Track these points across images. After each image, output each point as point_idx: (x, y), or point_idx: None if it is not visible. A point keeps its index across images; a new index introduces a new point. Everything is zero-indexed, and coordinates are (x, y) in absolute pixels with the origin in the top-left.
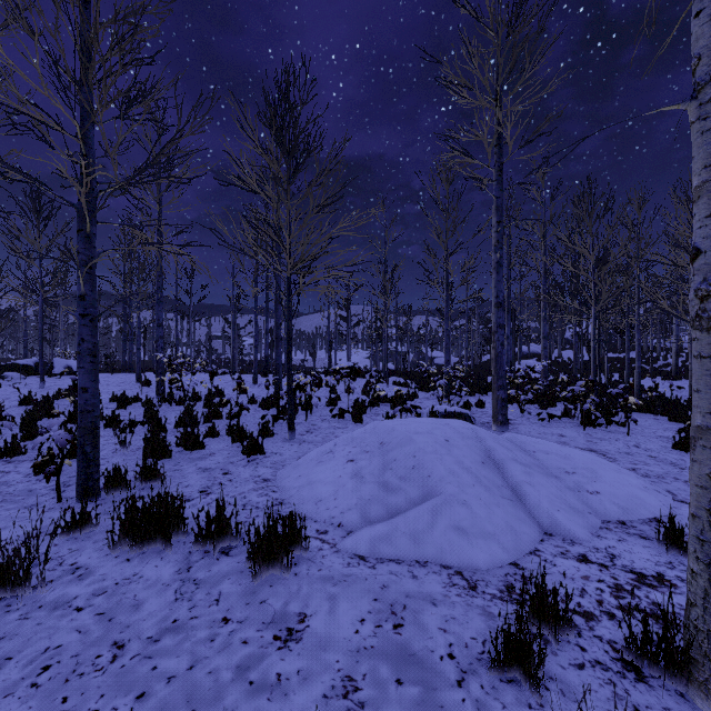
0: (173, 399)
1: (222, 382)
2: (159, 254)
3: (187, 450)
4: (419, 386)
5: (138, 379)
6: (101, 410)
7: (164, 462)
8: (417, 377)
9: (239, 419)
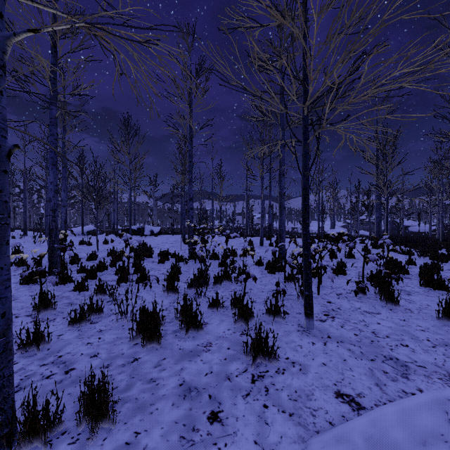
0: (198, 257)
1: (237, 243)
2: (190, 145)
3: (183, 331)
4: (427, 254)
5: (183, 239)
6: (148, 263)
7: (149, 354)
8: (414, 244)
9: (243, 295)
